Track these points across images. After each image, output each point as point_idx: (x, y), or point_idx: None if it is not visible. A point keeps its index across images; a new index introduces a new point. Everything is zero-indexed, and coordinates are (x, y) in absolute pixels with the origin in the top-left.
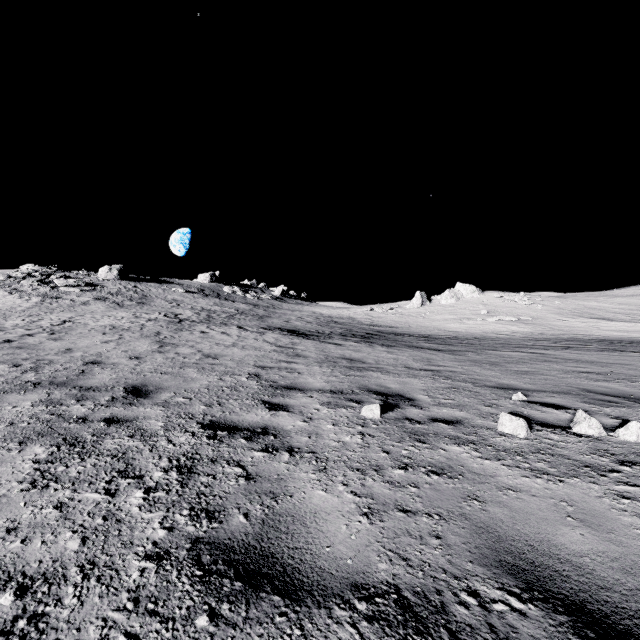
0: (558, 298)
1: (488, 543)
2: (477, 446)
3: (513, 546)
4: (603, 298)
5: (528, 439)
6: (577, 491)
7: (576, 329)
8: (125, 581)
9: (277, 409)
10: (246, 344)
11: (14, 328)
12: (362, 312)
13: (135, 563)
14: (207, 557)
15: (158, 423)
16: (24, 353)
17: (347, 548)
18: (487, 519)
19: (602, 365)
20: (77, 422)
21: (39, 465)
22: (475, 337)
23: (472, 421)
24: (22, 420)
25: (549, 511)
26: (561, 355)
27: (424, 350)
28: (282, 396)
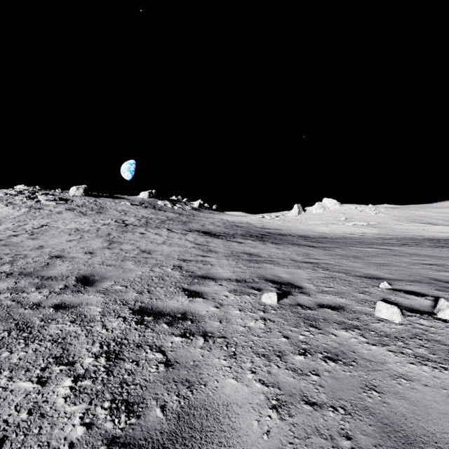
0: (396, 209)
1: (399, 446)
2: (362, 331)
3: None
4: (428, 209)
5: (403, 324)
6: None
7: (410, 231)
8: None
9: (194, 296)
10: (173, 242)
11: (5, 230)
12: (256, 219)
13: None
14: None
15: (97, 309)
16: (7, 249)
17: None
18: (390, 414)
19: (438, 258)
20: (31, 308)
21: None
22: (338, 237)
23: (352, 307)
24: None
25: (446, 404)
26: (405, 250)
27: (303, 246)
28: (198, 284)
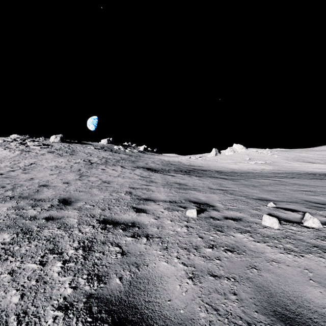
0: (286, 151)
1: (265, 298)
2: (251, 234)
3: (280, 300)
4: (309, 151)
5: (279, 229)
6: (312, 262)
7: (295, 167)
8: (43, 325)
9: (140, 212)
10: (125, 175)
11: (5, 167)
12: (185, 159)
13: (51, 312)
14: (95, 308)
15: (74, 220)
16: (8, 180)
17: (180, 301)
18: (262, 281)
19: (312, 187)
20: (30, 219)
21: (4, 246)
22: (243, 172)
23: (247, 219)
24: (0, 218)
25: (298, 276)
26: (289, 181)
27: (218, 179)
28: (143, 204)
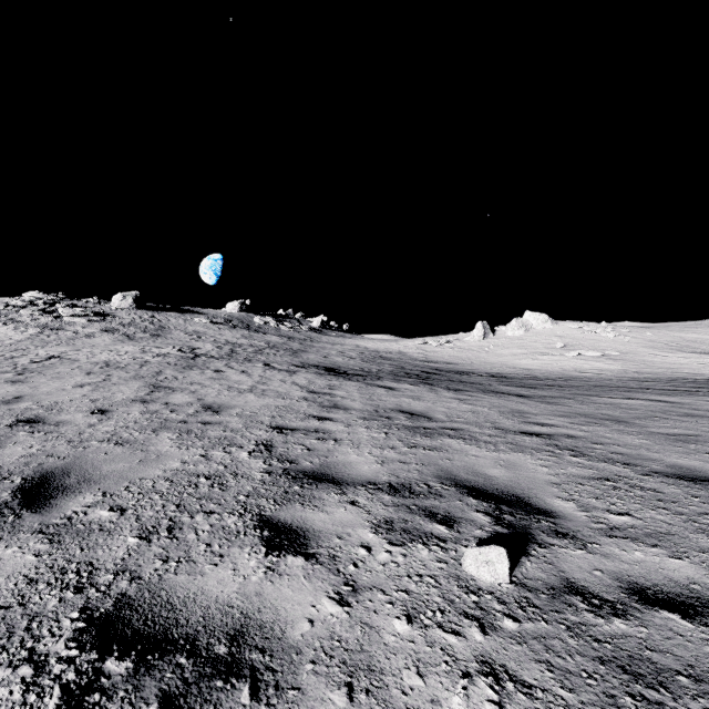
0: (647, 329)
1: None
2: None
3: None
4: (701, 329)
5: None
6: None
7: (679, 366)
8: None
9: (284, 547)
10: (268, 388)
11: None
12: (414, 346)
13: None
14: None
15: None
16: None
17: None
18: None
19: None
20: None
21: None
22: (557, 376)
23: None
24: None
25: None
26: (699, 404)
27: (505, 396)
28: (300, 501)
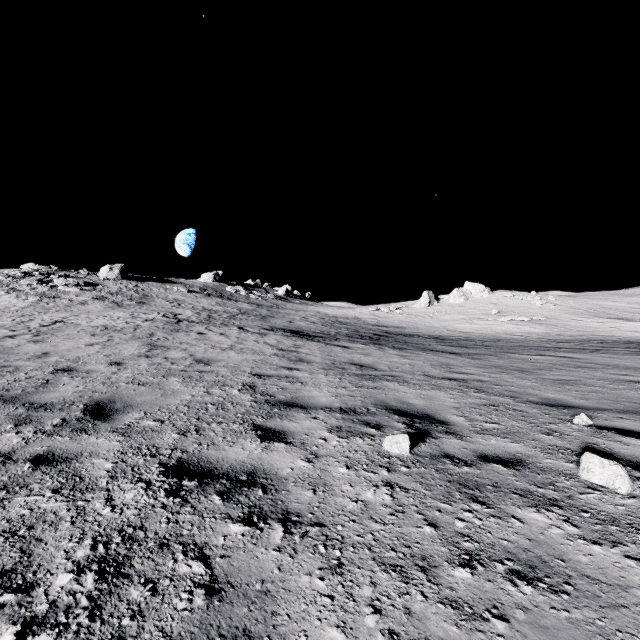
0: (571, 297)
1: None
2: (566, 512)
3: None
4: (618, 297)
5: (635, 497)
6: None
7: (594, 330)
8: None
9: (272, 439)
10: (245, 347)
11: None
12: (368, 312)
13: None
14: None
15: (105, 464)
16: None
17: None
18: None
19: None
20: None
21: None
22: (489, 338)
23: (538, 461)
24: None
25: None
26: (593, 359)
27: (439, 353)
28: (280, 417)
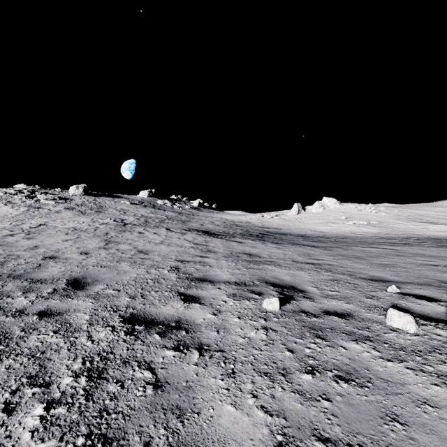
0: (396, 208)
1: None
2: (374, 343)
3: None
4: (429, 208)
5: (418, 335)
6: None
7: (411, 230)
8: None
9: (190, 301)
10: (171, 242)
11: (1, 230)
12: (256, 218)
13: None
14: None
15: (85, 316)
16: (0, 249)
17: None
18: None
19: (444, 259)
20: (14, 315)
21: None
22: (338, 236)
23: (361, 314)
24: None
25: None
26: (408, 250)
27: (304, 246)
28: (195, 288)
